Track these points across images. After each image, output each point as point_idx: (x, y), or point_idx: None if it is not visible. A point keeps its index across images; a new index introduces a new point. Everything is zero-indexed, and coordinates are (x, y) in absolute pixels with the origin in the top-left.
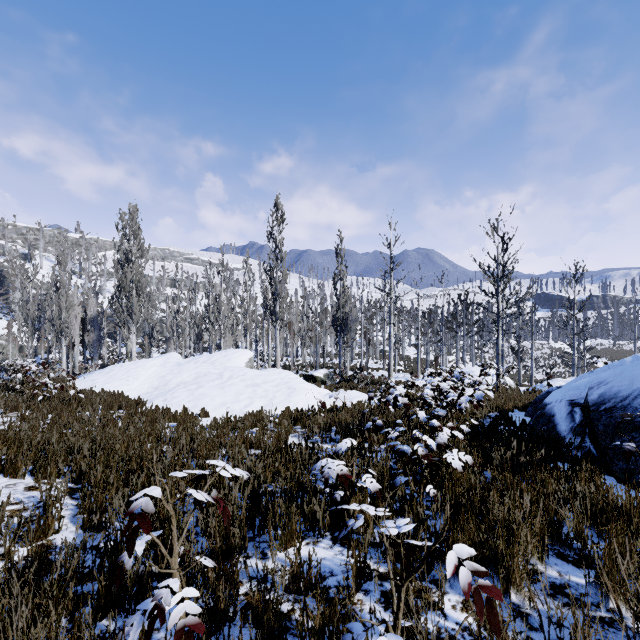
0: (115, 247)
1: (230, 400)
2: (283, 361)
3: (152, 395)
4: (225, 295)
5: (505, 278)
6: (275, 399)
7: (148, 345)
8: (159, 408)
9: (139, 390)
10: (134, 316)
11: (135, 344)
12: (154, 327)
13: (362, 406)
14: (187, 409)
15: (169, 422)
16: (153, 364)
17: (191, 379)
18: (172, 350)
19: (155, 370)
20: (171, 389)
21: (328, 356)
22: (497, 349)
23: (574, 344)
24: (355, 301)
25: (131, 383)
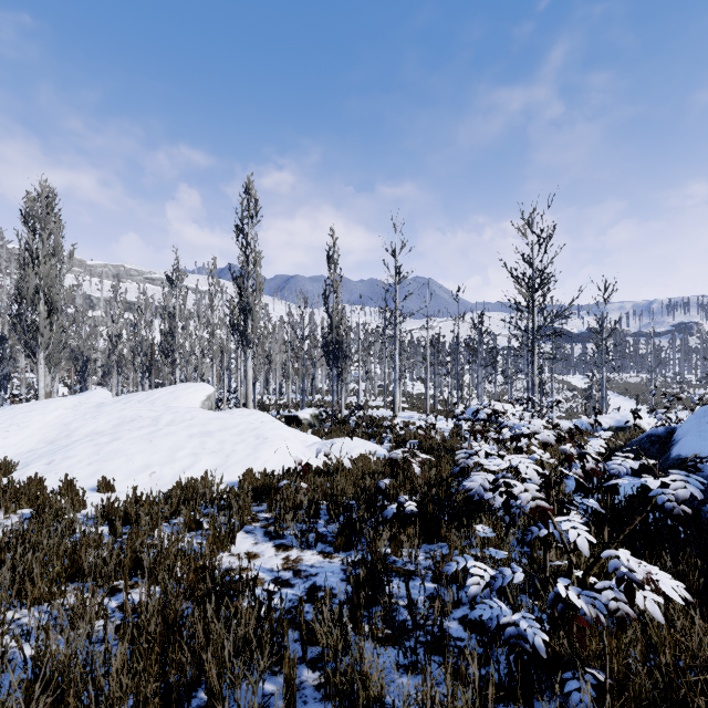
0: (20, 244)
1: (159, 460)
2: (263, 400)
3: (34, 454)
4: (181, 313)
5: (542, 288)
6: (234, 455)
7: (81, 381)
8: (13, 482)
9: (21, 446)
10: (40, 338)
11: (43, 378)
12: (89, 358)
13: (367, 463)
14: (72, 480)
15: (29, 507)
16: (59, 405)
17: (109, 427)
18: (113, 387)
19: (60, 414)
20: (69, 444)
21: (318, 393)
22: (532, 378)
23: (603, 374)
24: (350, 328)
25: (11, 435)
